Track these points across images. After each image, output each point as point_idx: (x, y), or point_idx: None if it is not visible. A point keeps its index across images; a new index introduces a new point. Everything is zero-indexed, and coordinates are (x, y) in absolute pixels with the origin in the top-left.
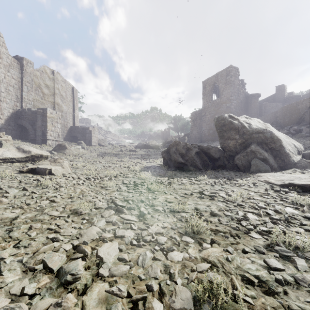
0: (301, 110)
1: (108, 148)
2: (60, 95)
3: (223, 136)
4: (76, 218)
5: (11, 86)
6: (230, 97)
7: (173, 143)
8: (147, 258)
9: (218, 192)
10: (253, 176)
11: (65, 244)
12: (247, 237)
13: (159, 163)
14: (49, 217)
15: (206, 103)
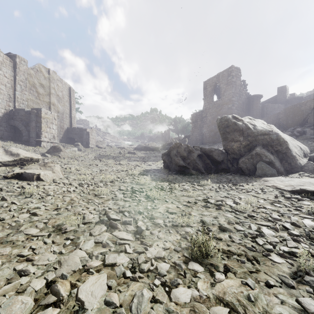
0: (305, 111)
1: (107, 150)
2: (56, 95)
3: (226, 138)
4: (58, 238)
5: (3, 85)
6: (231, 98)
7: (174, 145)
8: (144, 301)
9: (224, 200)
10: (259, 181)
11: (37, 279)
12: (267, 261)
13: (159, 166)
14: (25, 237)
15: (207, 104)
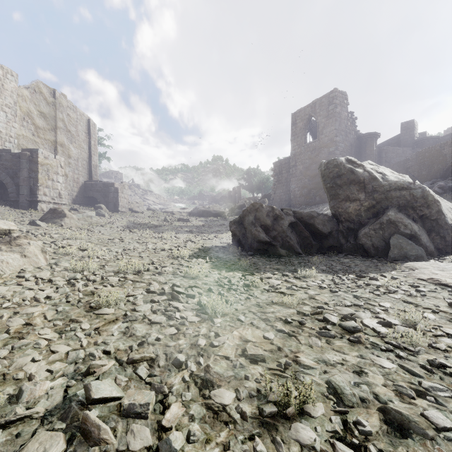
0: (449, 156)
1: (145, 216)
2: (66, 131)
3: (337, 195)
4: None
5: None
6: (334, 138)
7: (250, 207)
8: None
9: (356, 313)
10: (400, 268)
11: None
12: None
13: (225, 241)
14: None
15: (297, 147)
